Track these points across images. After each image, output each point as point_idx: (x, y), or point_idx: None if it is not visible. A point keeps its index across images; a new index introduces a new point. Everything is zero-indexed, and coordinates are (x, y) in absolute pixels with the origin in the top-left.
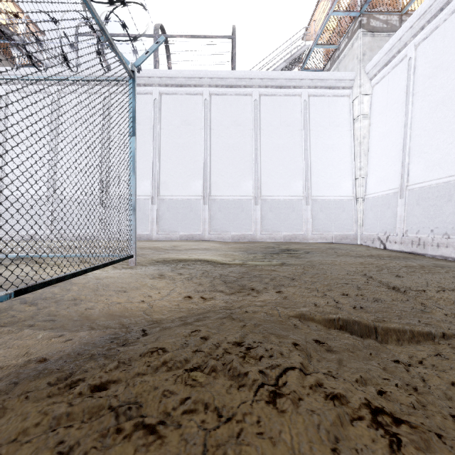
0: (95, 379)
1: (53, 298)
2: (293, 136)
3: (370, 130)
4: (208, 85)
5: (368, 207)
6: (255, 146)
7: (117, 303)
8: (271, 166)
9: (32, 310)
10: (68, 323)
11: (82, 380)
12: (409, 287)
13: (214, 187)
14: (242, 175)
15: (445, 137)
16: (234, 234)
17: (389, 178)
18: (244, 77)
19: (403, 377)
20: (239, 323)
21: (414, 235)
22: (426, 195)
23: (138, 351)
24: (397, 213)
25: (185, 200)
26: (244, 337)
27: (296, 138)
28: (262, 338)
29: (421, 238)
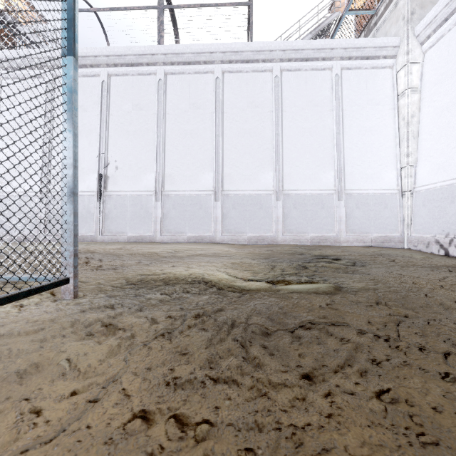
0: None
1: None
2: (322, 117)
3: (421, 106)
4: (220, 61)
5: (419, 203)
6: (276, 130)
7: None
8: (296, 154)
9: None
10: None
11: None
12: None
13: (227, 180)
14: (261, 165)
15: None
16: (250, 236)
17: (452, 164)
18: (262, 50)
19: None
20: None
21: None
22: None
23: None
24: None
25: (193, 195)
26: None
27: (326, 121)
28: None
29: None
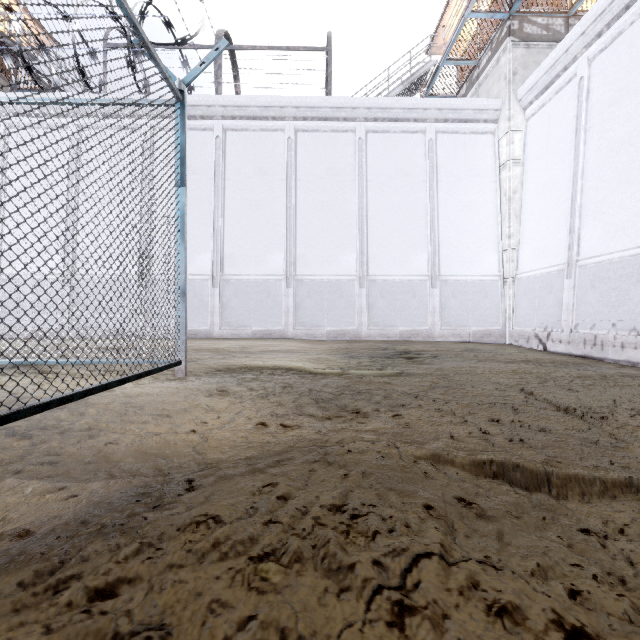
0: (98, 578)
1: (58, 427)
2: (413, 189)
3: (524, 181)
4: (293, 118)
5: (521, 292)
6: (360, 204)
7: (155, 435)
8: (383, 232)
9: (23, 446)
10: (76, 468)
11: (76, 578)
12: (589, 409)
13: (301, 262)
14: (341, 245)
15: (633, 190)
16: (329, 330)
17: (551, 250)
18: (343, 106)
19: (601, 561)
20: (338, 470)
21: (587, 331)
22: (606, 273)
23: (175, 522)
24: (563, 300)
25: (259, 281)
26: (346, 496)
27: (418, 193)
28: (376, 496)
29: (597, 335)
